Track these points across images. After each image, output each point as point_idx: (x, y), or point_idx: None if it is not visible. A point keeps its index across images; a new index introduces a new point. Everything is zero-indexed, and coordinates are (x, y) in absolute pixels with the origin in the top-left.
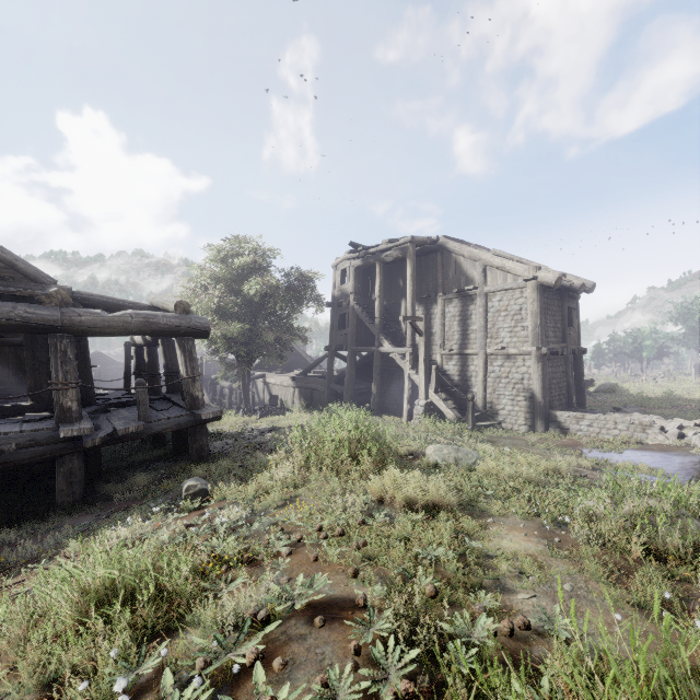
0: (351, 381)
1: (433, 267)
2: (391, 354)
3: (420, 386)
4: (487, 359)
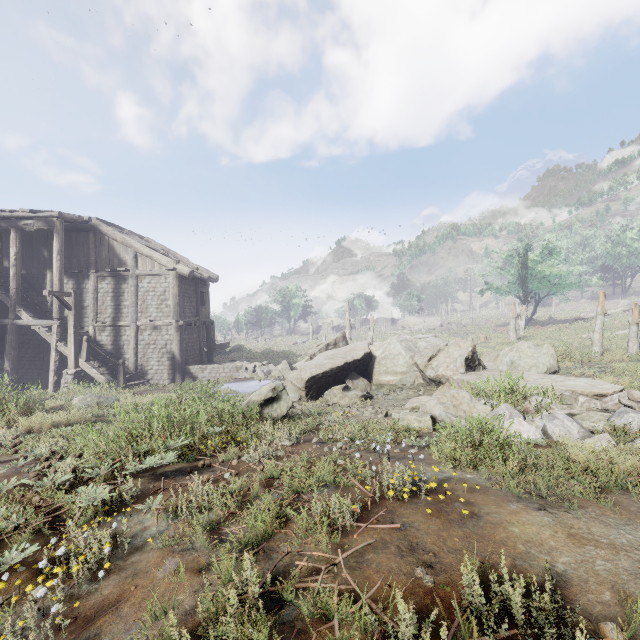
0: None
1: (85, 244)
2: (32, 327)
3: (69, 356)
4: (138, 330)
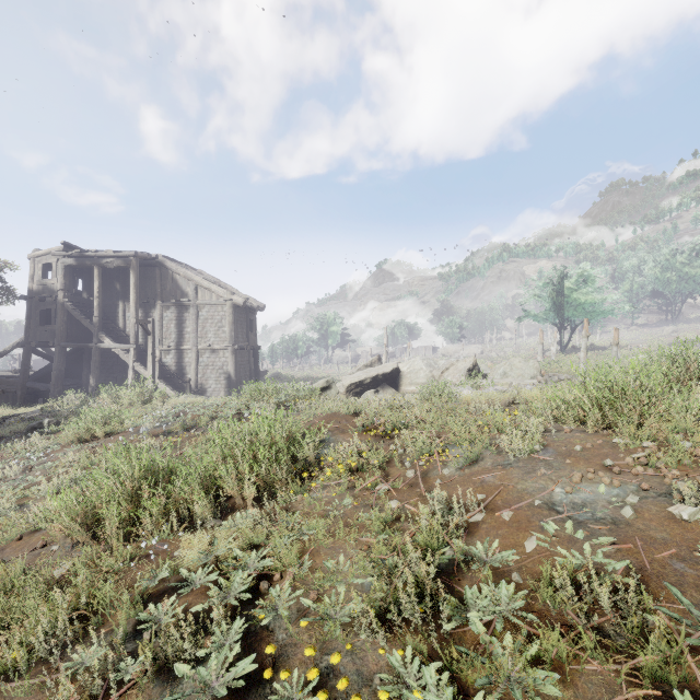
0: (61, 376)
1: (152, 278)
2: (113, 350)
3: (149, 374)
4: (199, 353)
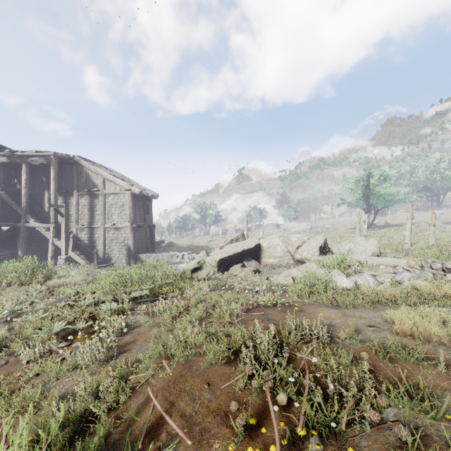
0: None
1: (70, 173)
2: (37, 228)
3: (62, 247)
4: (105, 230)
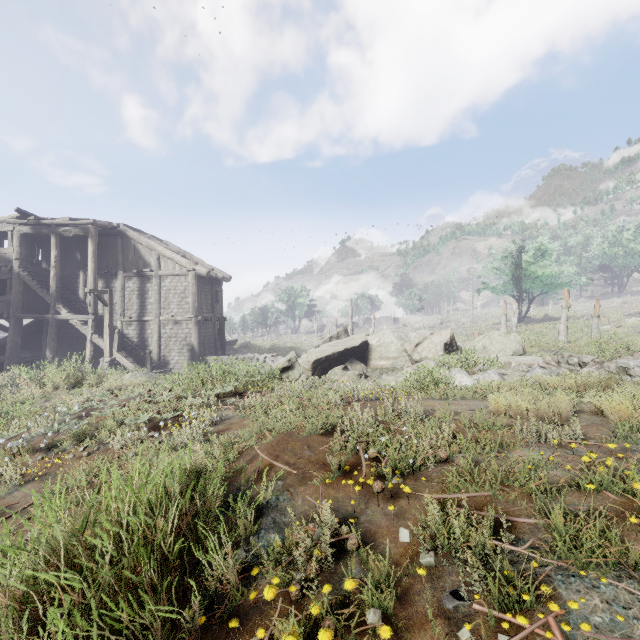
0: (16, 349)
1: (114, 248)
2: (70, 321)
3: (105, 346)
4: (161, 324)
